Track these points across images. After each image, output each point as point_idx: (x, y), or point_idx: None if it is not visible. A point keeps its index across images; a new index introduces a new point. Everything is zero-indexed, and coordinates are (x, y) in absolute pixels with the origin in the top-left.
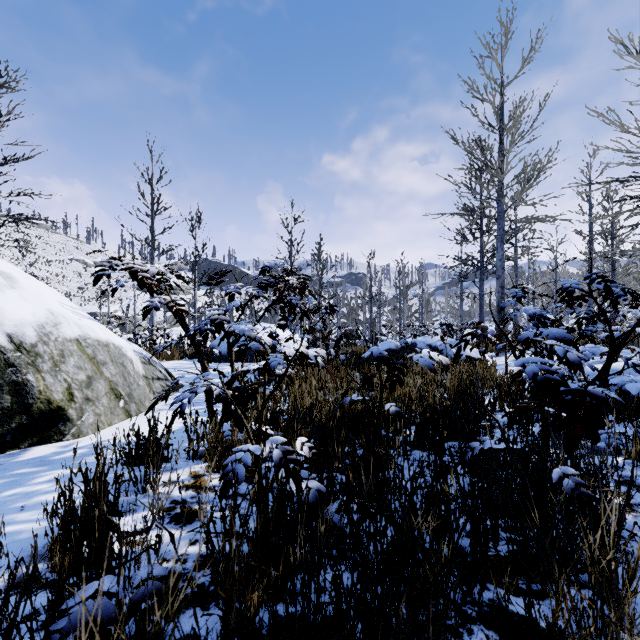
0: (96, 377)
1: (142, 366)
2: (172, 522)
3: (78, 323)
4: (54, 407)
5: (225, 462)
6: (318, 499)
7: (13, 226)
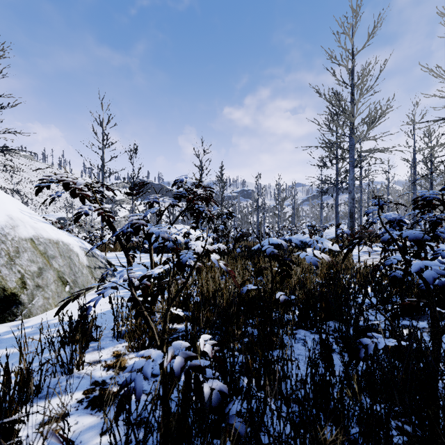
0: (46, 268)
1: (86, 258)
2: (89, 406)
3: (33, 226)
4: (8, 294)
5: (125, 371)
6: (220, 401)
7: (1, 155)
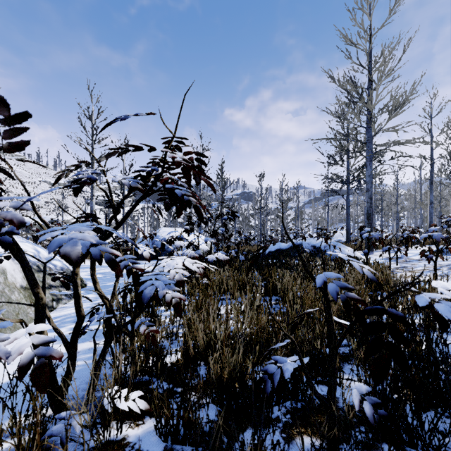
0: None
1: (23, 275)
2: None
3: None
4: None
5: None
6: None
7: None
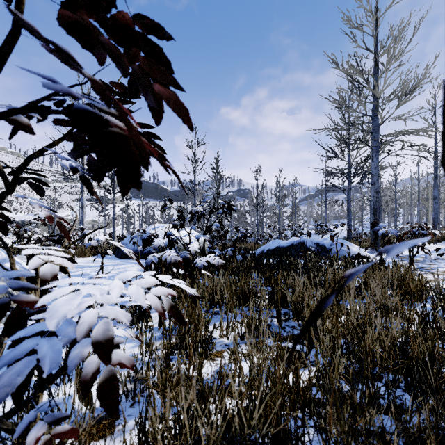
0: None
1: None
2: None
3: None
4: None
5: None
6: None
7: None
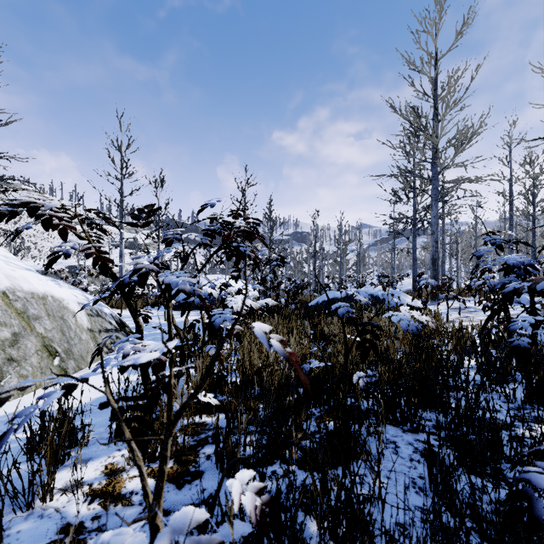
0: (25, 333)
1: (87, 319)
2: None
3: (9, 274)
4: None
5: None
6: None
7: None
